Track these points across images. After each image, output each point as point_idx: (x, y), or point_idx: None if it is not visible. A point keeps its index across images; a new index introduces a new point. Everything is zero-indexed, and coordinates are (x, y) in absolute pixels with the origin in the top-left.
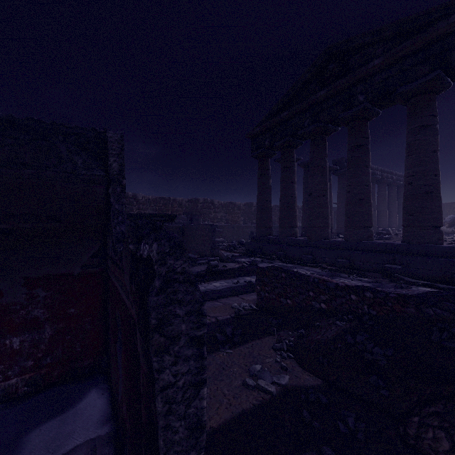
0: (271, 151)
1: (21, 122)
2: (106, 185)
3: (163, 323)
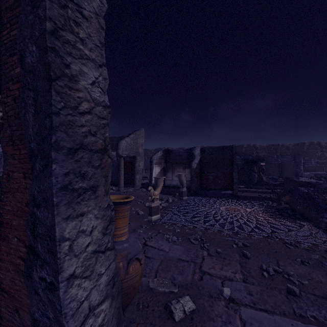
0: None
1: (219, 147)
2: (232, 156)
3: (234, 170)
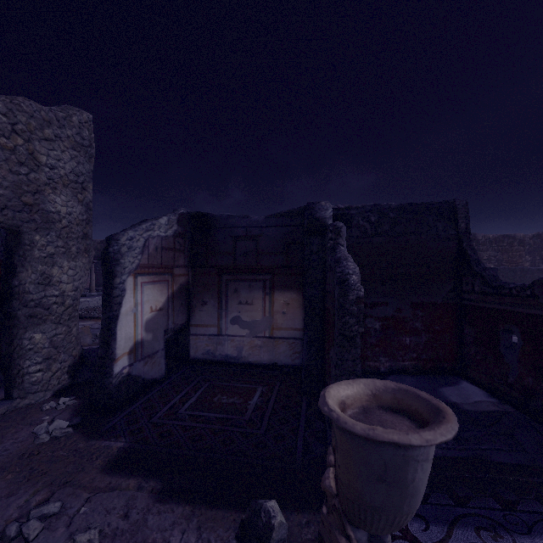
0: None
1: (406, 207)
2: (457, 240)
3: None
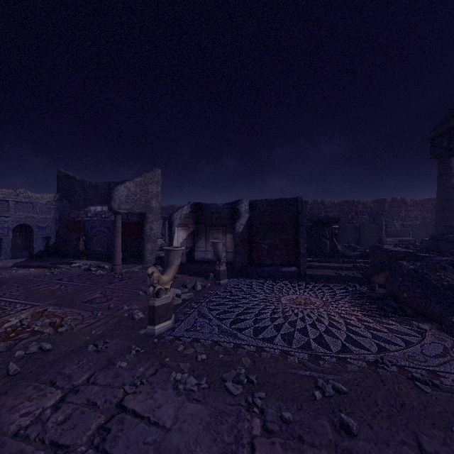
0: (452, 150)
1: (278, 200)
2: (297, 213)
3: (301, 236)
